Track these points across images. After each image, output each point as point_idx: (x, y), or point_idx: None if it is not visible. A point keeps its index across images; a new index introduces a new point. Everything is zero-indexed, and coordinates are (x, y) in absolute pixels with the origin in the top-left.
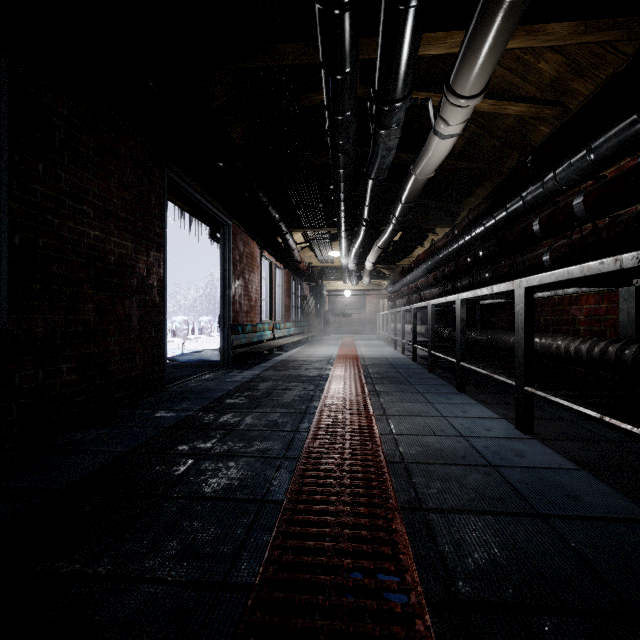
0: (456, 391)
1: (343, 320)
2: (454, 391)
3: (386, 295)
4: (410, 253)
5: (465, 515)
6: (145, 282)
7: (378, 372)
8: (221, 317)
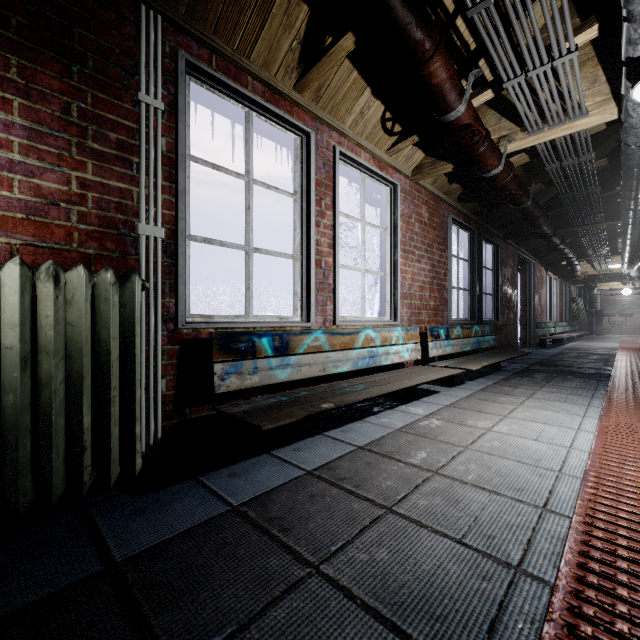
0: None
1: (620, 320)
2: None
3: None
4: None
5: None
6: (513, 304)
7: None
8: (527, 318)
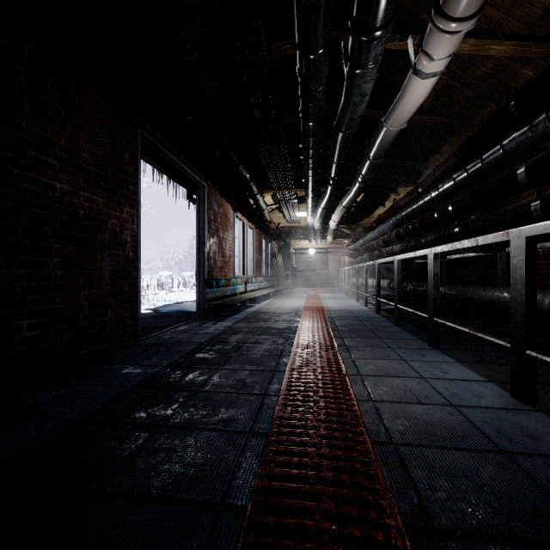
0: (428, 347)
1: (308, 275)
2: (426, 347)
3: (346, 253)
4: (371, 213)
5: (499, 546)
6: (118, 237)
7: (345, 325)
8: (197, 272)
